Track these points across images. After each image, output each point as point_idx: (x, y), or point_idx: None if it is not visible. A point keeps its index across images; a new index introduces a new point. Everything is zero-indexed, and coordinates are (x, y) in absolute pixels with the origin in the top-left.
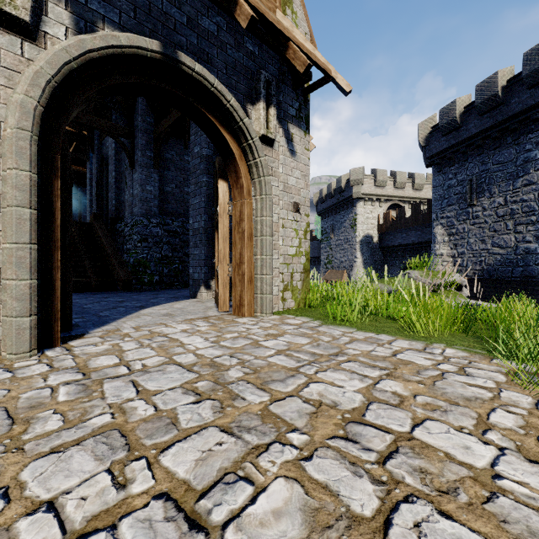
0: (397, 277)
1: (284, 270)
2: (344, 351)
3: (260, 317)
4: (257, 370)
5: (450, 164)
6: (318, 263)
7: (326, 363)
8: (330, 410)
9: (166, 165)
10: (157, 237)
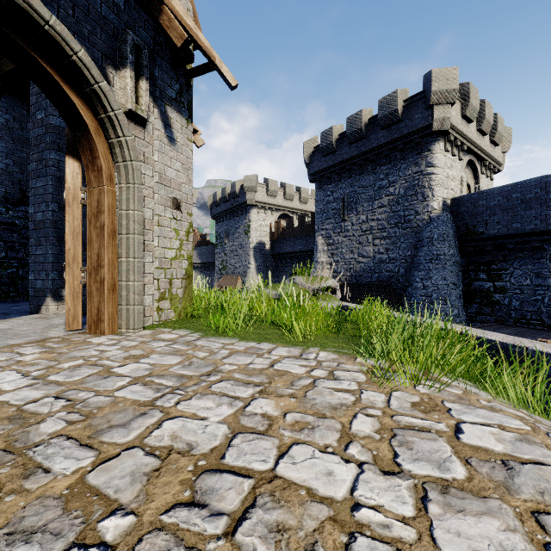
0: (284, 282)
1: (160, 276)
2: (220, 368)
3: (126, 334)
4: (91, 413)
5: (328, 183)
6: (213, 268)
7: (193, 387)
8: (181, 459)
9: None
10: None
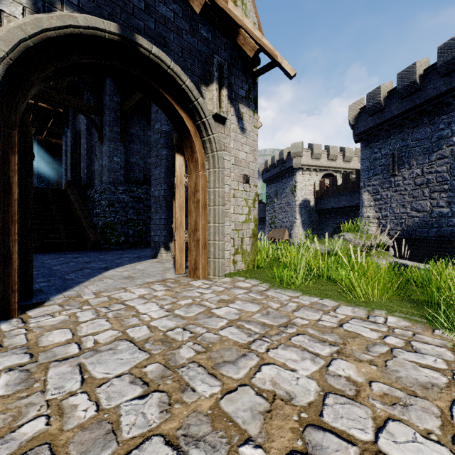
0: (332, 238)
1: (235, 236)
2: (293, 321)
3: (213, 280)
4: (208, 347)
5: (375, 140)
6: (264, 223)
7: (276, 337)
8: (285, 407)
9: (131, 139)
10: (124, 202)
